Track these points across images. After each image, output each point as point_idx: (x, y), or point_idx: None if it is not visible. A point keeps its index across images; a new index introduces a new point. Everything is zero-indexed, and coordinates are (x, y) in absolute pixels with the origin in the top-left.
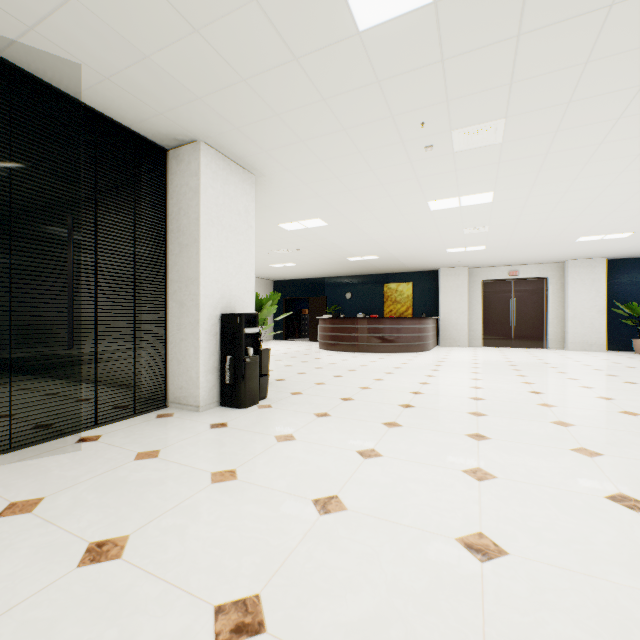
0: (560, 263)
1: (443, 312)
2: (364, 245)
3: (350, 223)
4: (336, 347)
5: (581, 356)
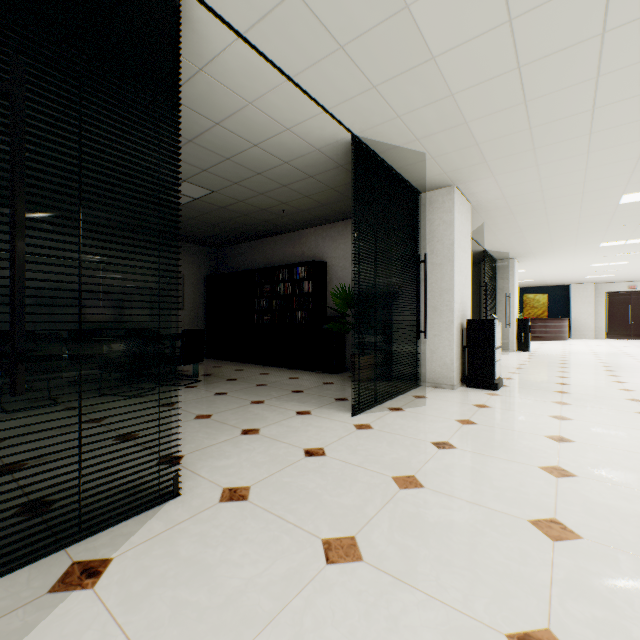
0: None
1: (573, 315)
2: (532, 276)
3: (538, 270)
4: None
5: None
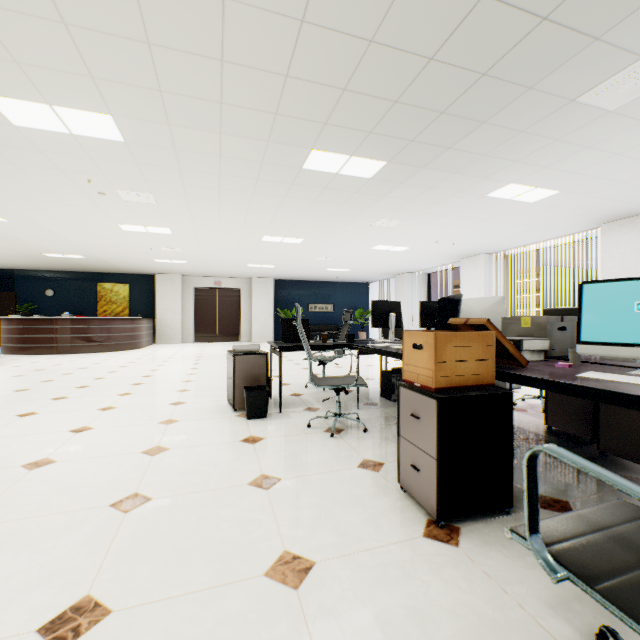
0: (249, 279)
1: (160, 313)
2: (63, 245)
3: (39, 225)
4: (28, 350)
5: None
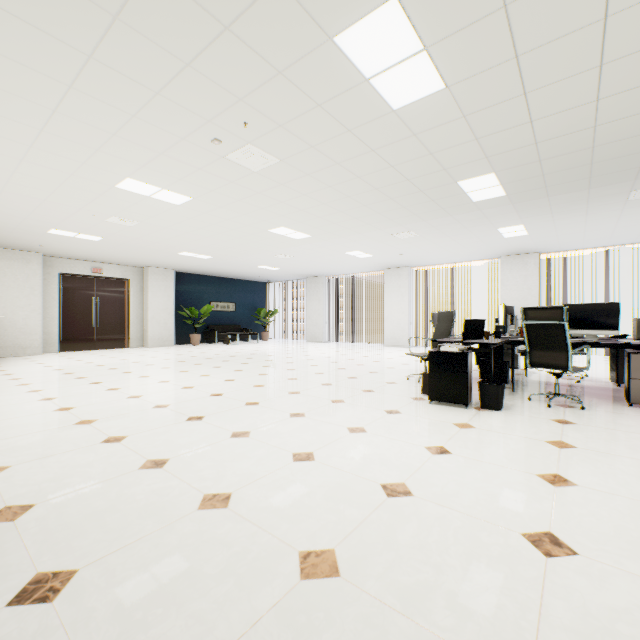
0: (141, 268)
1: (3, 309)
2: None
3: None
4: None
5: (172, 351)
